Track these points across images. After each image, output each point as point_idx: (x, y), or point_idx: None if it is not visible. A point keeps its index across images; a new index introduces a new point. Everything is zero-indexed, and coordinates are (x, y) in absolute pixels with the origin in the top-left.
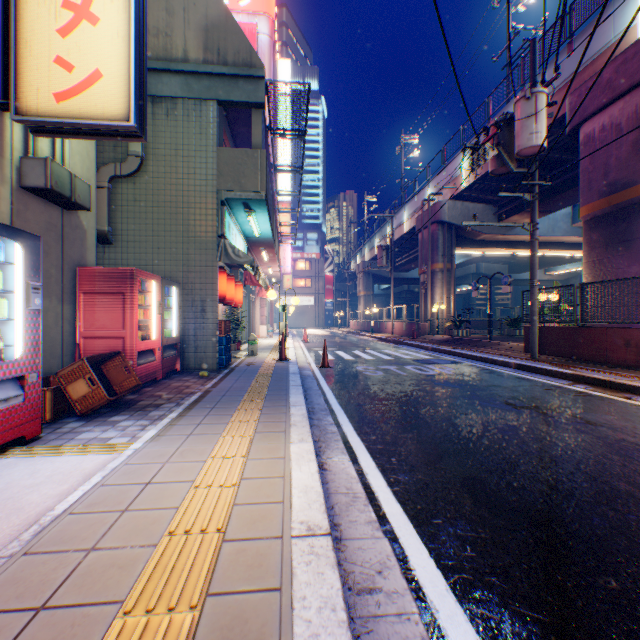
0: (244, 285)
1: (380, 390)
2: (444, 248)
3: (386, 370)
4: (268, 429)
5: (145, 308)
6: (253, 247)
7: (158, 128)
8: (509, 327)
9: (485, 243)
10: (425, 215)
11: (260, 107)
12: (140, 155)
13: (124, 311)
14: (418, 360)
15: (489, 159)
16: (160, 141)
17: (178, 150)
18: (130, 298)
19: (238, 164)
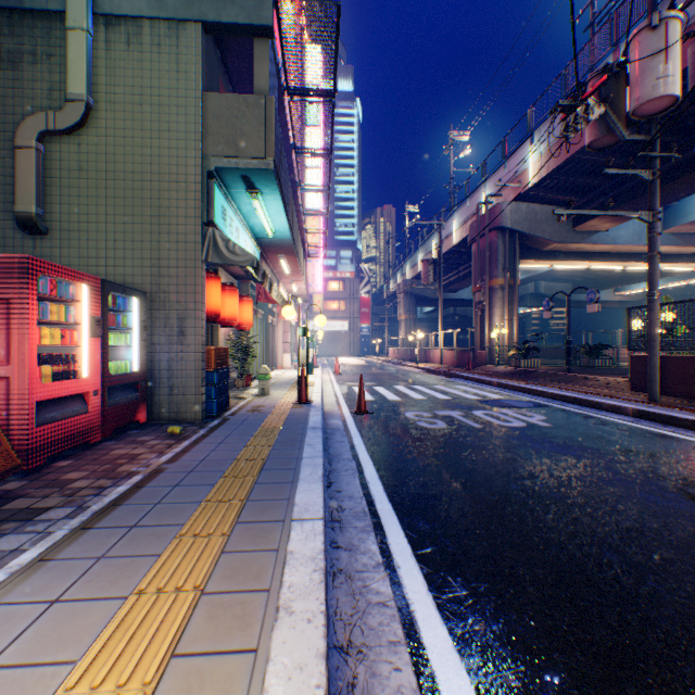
0: (256, 302)
1: (451, 461)
2: (505, 260)
3: (448, 418)
4: (213, 637)
5: (71, 327)
6: (268, 253)
7: (114, 63)
8: (587, 356)
9: (554, 254)
10: (481, 221)
11: (266, 34)
12: (84, 100)
13: (8, 331)
14: (487, 401)
15: (593, 120)
16: (117, 82)
17: (144, 96)
18: (19, 308)
19: (233, 117)
